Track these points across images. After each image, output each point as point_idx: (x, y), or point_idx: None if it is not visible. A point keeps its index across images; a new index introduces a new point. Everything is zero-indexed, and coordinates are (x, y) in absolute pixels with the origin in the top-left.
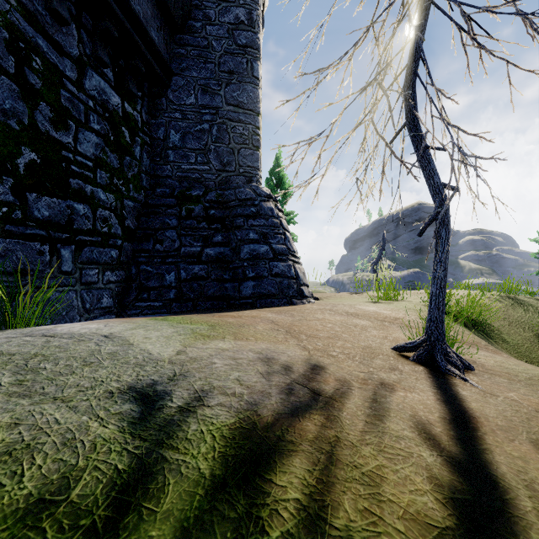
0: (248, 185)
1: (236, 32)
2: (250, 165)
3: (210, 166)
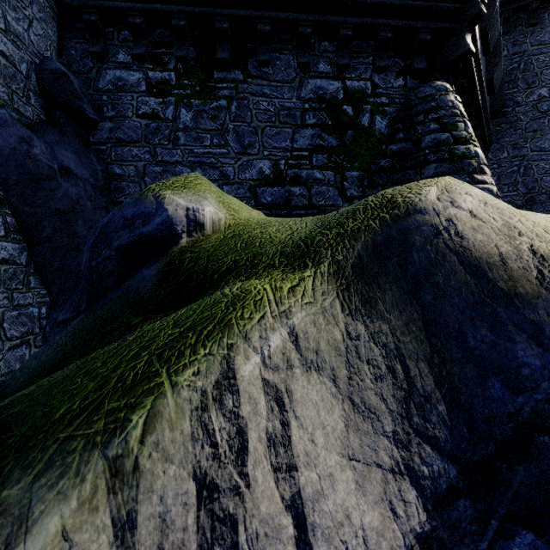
0: None
1: (538, 105)
2: None
3: (518, 192)
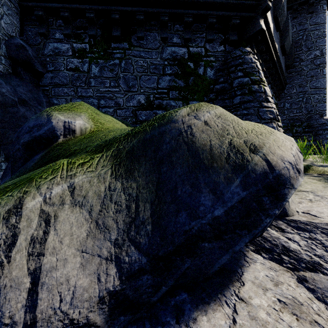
0: (322, 118)
1: (314, 60)
2: (321, 109)
3: (302, 113)
